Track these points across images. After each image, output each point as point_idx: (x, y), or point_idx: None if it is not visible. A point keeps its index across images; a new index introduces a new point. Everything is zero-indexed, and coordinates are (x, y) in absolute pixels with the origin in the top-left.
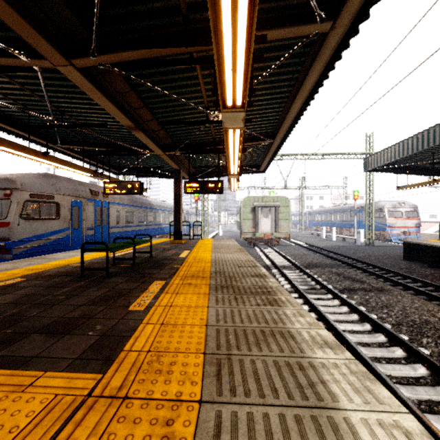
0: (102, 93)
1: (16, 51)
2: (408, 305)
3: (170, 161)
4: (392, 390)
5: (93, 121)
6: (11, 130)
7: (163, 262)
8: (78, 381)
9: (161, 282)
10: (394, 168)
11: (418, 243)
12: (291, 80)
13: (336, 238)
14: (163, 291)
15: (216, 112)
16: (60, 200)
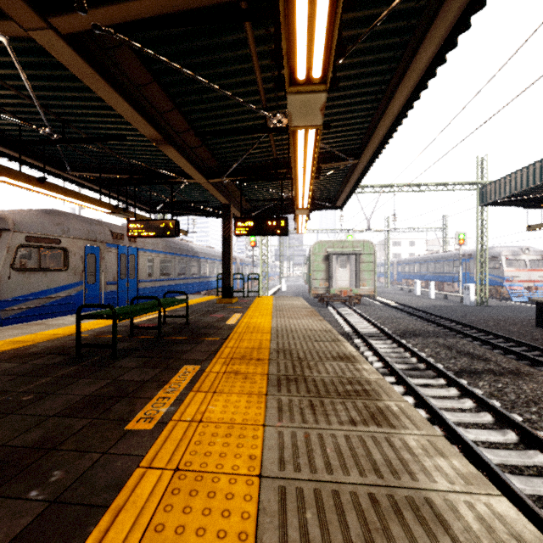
0: (106, 82)
1: None
2: None
3: (216, 192)
4: None
5: (108, 135)
6: (2, 151)
7: (203, 333)
8: None
9: (193, 368)
10: (523, 200)
11: None
12: (391, 60)
13: (434, 295)
14: (192, 388)
15: (278, 114)
16: (68, 245)
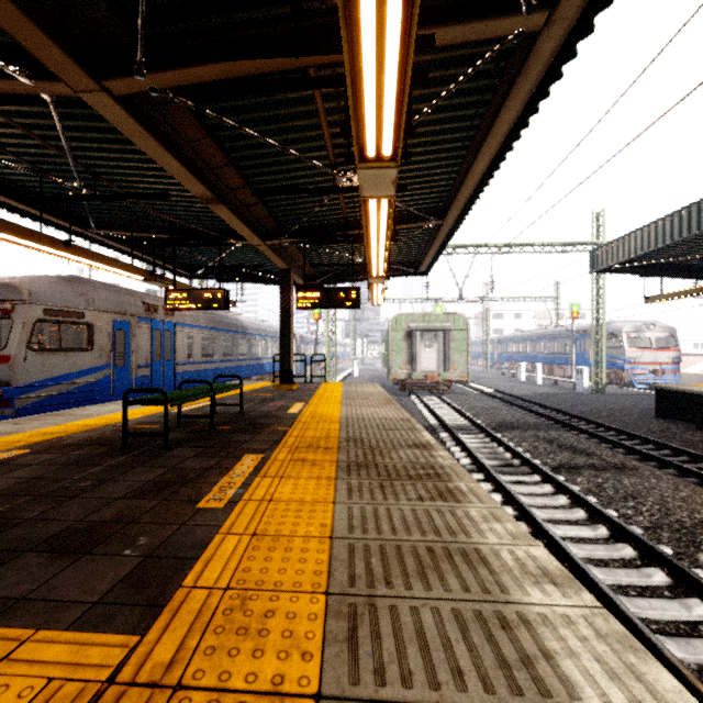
0: (157, 140)
1: (9, 66)
2: (668, 494)
3: (274, 255)
4: (653, 647)
5: (146, 189)
6: (13, 206)
7: (261, 422)
8: (94, 650)
9: (255, 456)
10: (641, 266)
11: (680, 389)
12: (473, 118)
13: (543, 381)
14: (258, 474)
15: (348, 173)
16: (93, 319)
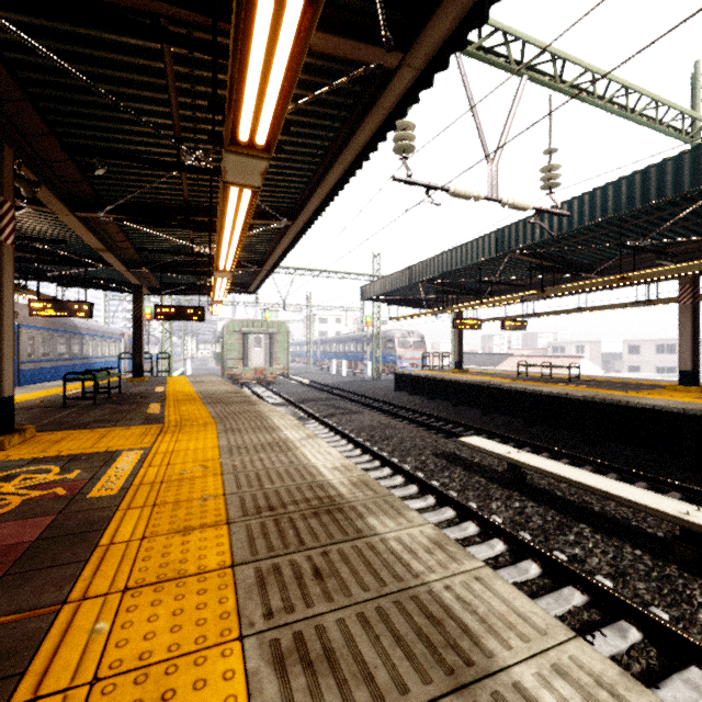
0: (88, 230)
1: (17, 199)
2: (367, 419)
3: (132, 277)
4: None
5: (33, 228)
6: None
7: (143, 395)
8: (153, 426)
9: (157, 404)
10: (388, 299)
11: (403, 373)
12: (272, 232)
13: (348, 373)
14: (165, 407)
15: (202, 247)
16: None
